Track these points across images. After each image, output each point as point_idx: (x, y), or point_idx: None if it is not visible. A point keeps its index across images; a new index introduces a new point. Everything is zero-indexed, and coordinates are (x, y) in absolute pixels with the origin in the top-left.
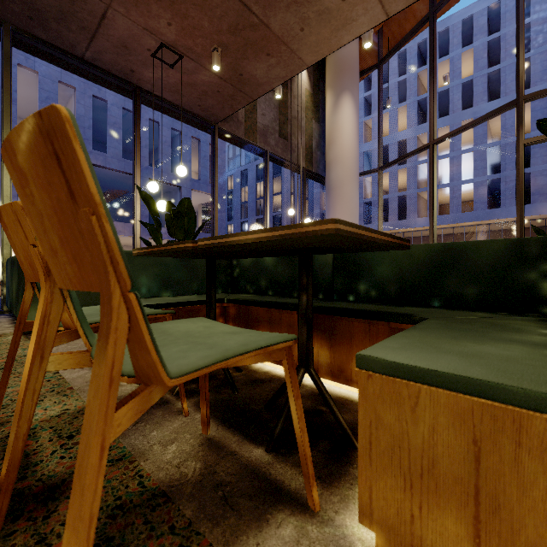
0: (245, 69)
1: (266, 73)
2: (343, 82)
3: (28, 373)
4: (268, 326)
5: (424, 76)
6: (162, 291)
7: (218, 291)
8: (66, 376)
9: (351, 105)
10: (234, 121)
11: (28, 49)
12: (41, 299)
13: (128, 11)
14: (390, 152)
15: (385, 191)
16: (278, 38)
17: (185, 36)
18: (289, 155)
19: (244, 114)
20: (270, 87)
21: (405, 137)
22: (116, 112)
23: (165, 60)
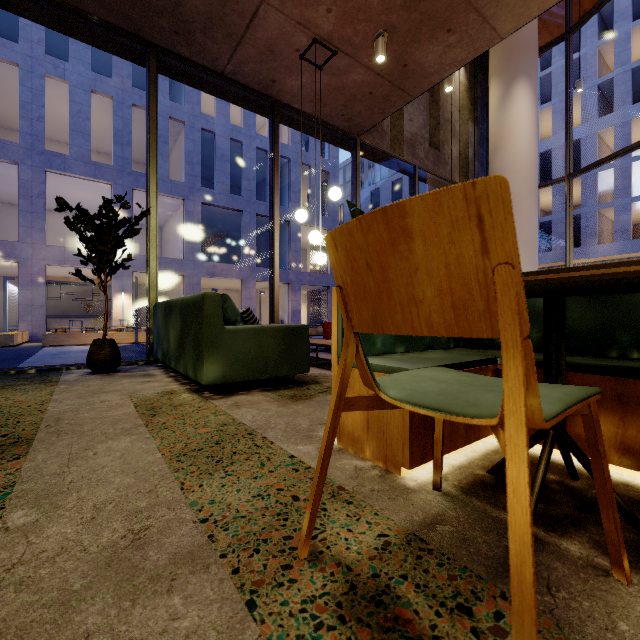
0: (412, 57)
1: (439, 58)
2: (516, 65)
3: (529, 526)
4: (616, 407)
5: (608, 49)
6: (396, 345)
7: (450, 344)
8: (311, 464)
9: (528, 94)
10: (378, 132)
11: (169, 71)
12: (509, 371)
13: (283, 3)
14: (554, 159)
15: (544, 211)
16: (468, 3)
17: (344, 24)
18: (441, 169)
19: (389, 122)
20: (440, 77)
21: (578, 136)
22: (224, 144)
23: (314, 60)
